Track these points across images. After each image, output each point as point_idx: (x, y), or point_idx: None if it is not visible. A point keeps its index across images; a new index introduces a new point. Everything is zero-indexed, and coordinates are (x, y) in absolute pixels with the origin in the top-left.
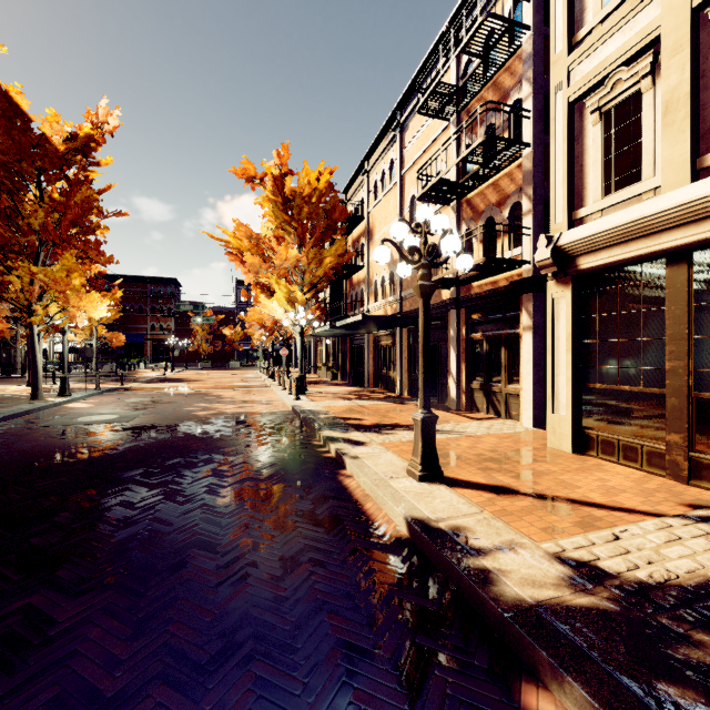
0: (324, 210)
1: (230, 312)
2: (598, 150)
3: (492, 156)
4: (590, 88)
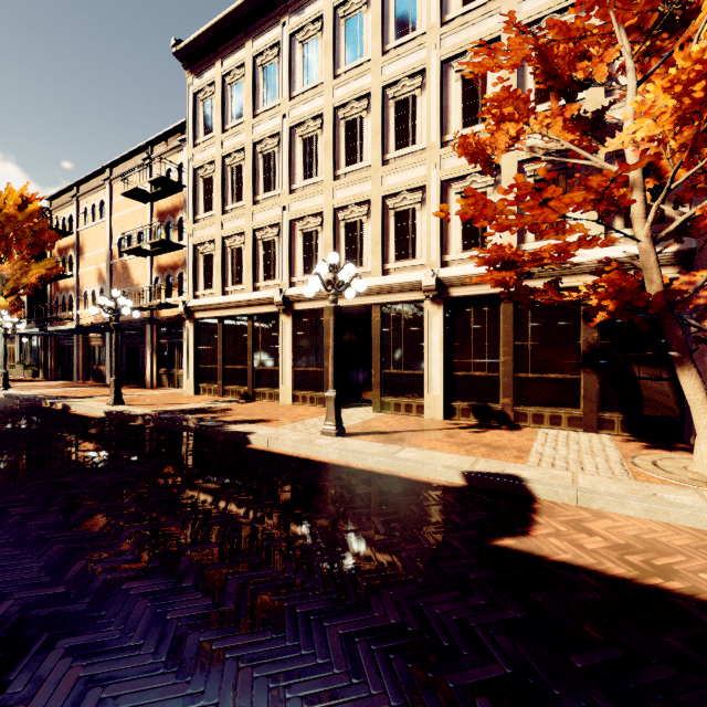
0: (32, 230)
1: None
2: (203, 269)
3: (167, 246)
4: (200, 243)
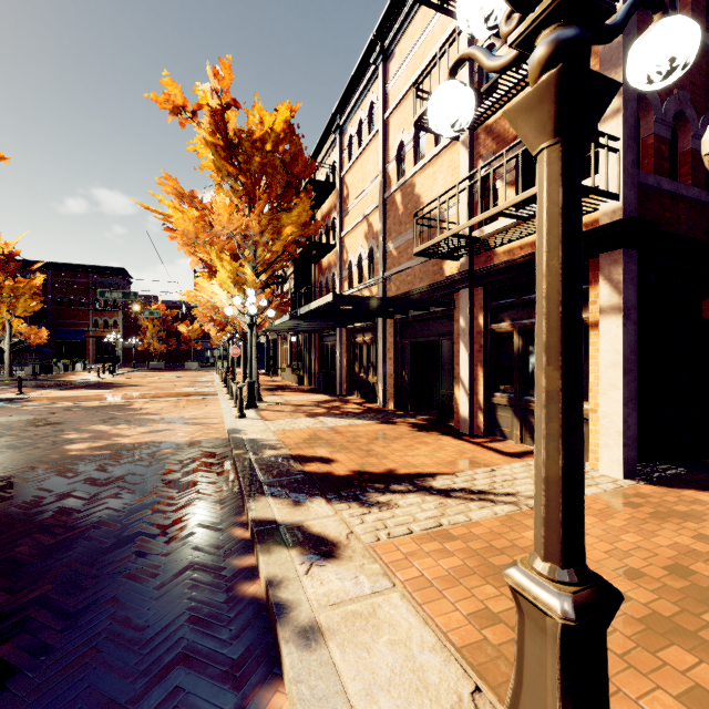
0: (282, 161)
1: (187, 307)
2: None
3: None
4: None
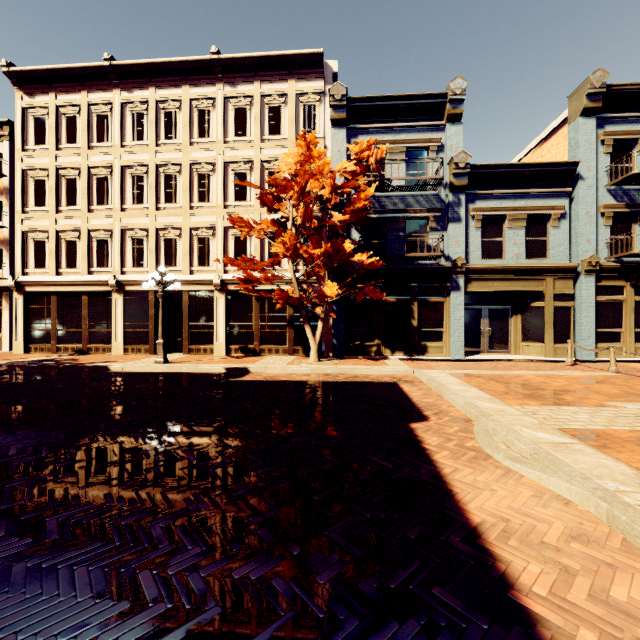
0: None
1: None
2: (34, 252)
3: None
4: (31, 230)
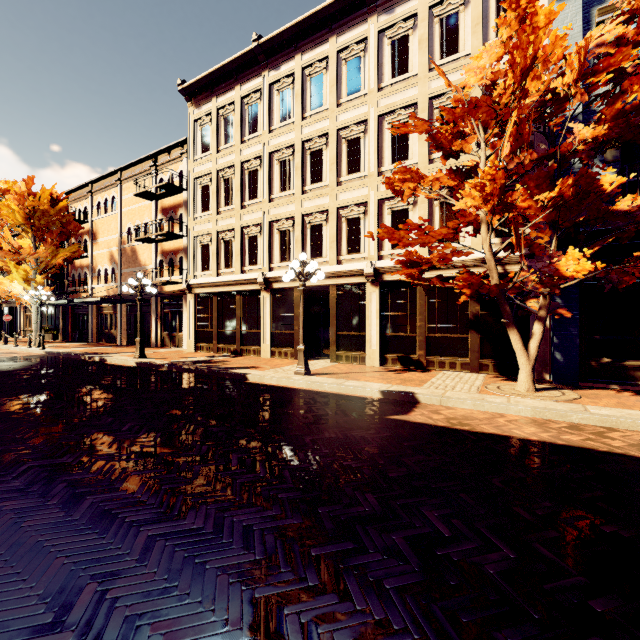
0: (61, 222)
1: None
2: (201, 256)
3: (171, 236)
4: (199, 235)
